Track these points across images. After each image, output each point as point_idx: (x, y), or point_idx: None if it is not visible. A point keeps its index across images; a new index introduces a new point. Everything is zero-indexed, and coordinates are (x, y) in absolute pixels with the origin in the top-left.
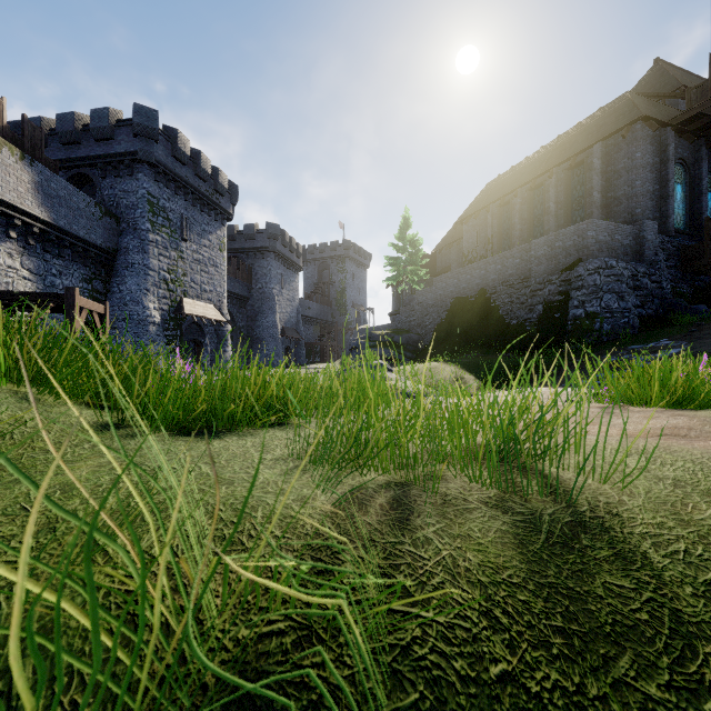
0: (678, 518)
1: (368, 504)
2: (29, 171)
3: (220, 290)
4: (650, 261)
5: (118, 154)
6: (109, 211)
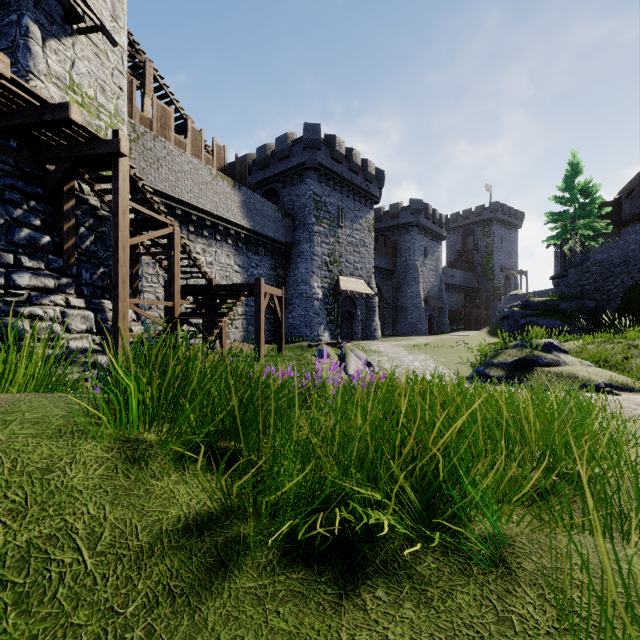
0: None
1: None
2: (238, 194)
3: (369, 267)
4: None
5: (293, 168)
6: (287, 213)
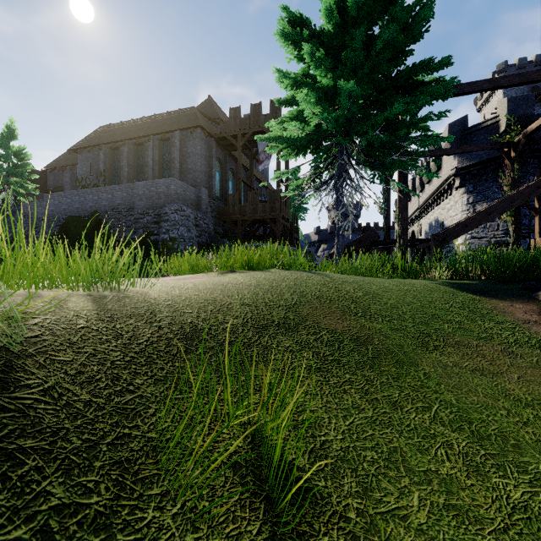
0: (167, 294)
1: (1, 295)
2: None
3: None
4: (204, 211)
5: None
6: None
